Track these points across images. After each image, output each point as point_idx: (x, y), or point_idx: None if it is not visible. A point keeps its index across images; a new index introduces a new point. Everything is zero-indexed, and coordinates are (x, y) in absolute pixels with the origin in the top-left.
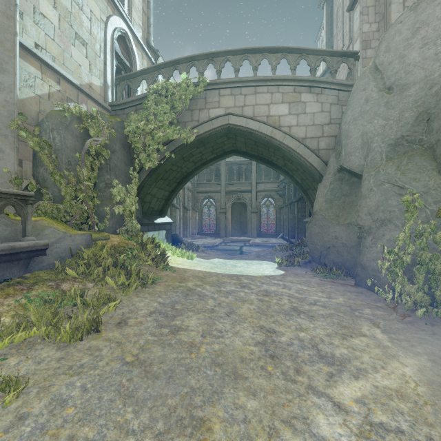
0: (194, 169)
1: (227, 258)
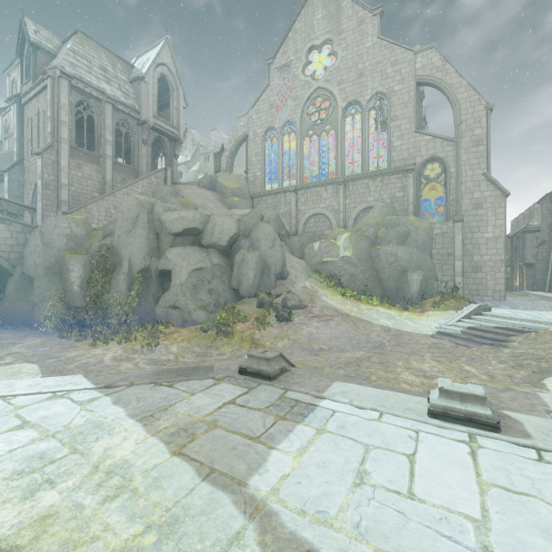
0: None
1: None
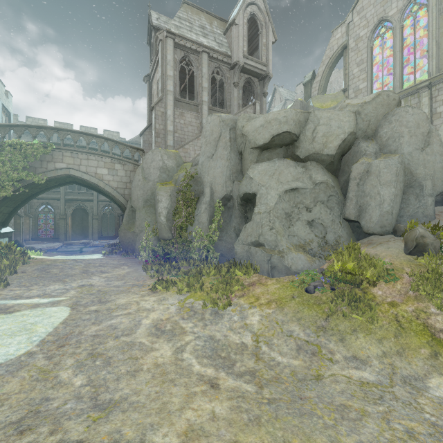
0: (39, 192)
1: (68, 255)
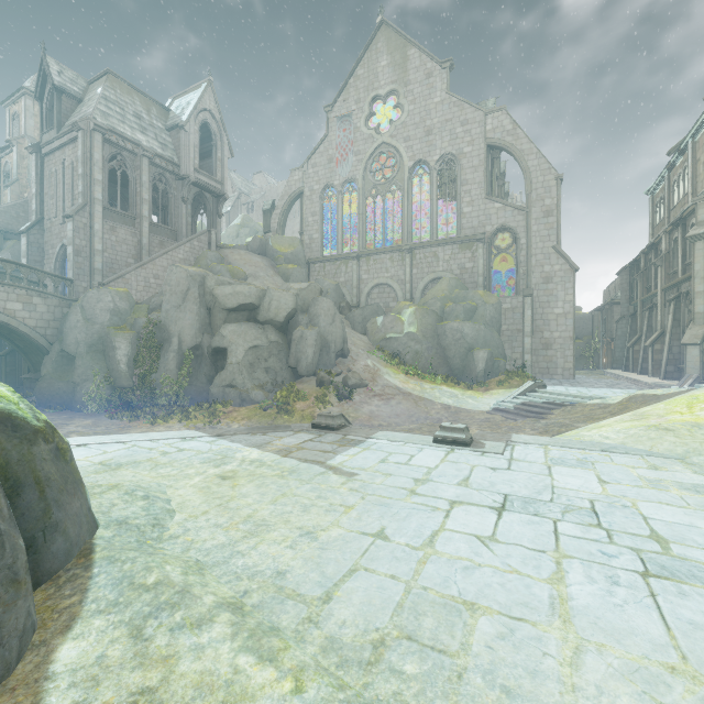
0: None
1: None
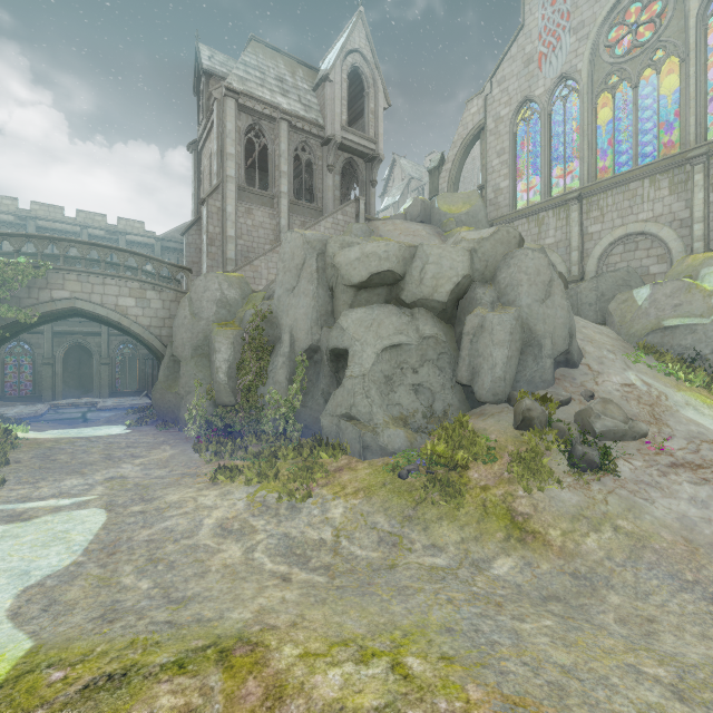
0: (20, 331)
1: (67, 428)
